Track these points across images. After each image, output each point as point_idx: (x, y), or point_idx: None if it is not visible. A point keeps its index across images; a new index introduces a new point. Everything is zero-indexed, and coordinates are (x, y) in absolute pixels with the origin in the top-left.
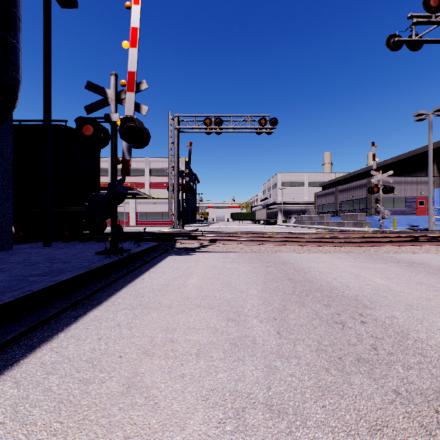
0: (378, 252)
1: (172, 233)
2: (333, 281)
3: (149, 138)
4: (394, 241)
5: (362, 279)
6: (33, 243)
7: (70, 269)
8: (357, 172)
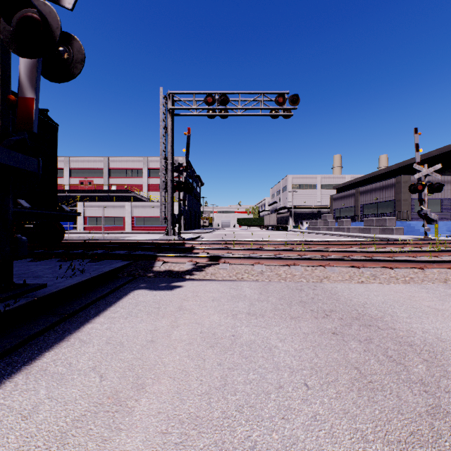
0: None
1: (161, 243)
2: None
3: (81, 59)
4: None
5: None
6: None
7: None
8: (377, 173)
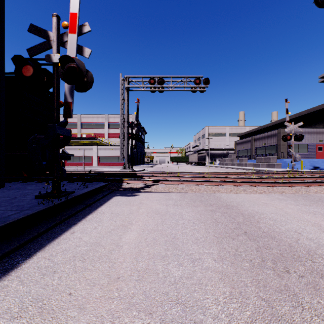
0: (310, 192)
1: (122, 173)
2: (299, 237)
3: (92, 81)
4: (321, 182)
5: None
6: None
7: None
8: (267, 125)
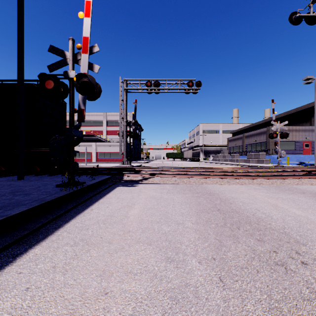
0: (284, 184)
1: (122, 168)
2: (256, 212)
3: (100, 92)
4: (295, 175)
5: (281, 210)
6: (11, 176)
7: (27, 201)
8: (258, 123)
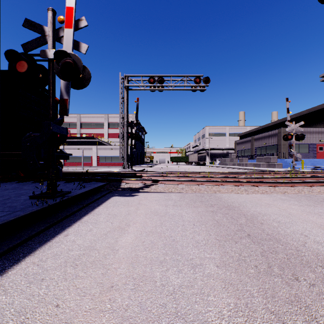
0: (313, 193)
1: (121, 173)
2: (306, 240)
3: (89, 78)
4: (323, 181)
5: None
6: None
7: None
8: (267, 125)
